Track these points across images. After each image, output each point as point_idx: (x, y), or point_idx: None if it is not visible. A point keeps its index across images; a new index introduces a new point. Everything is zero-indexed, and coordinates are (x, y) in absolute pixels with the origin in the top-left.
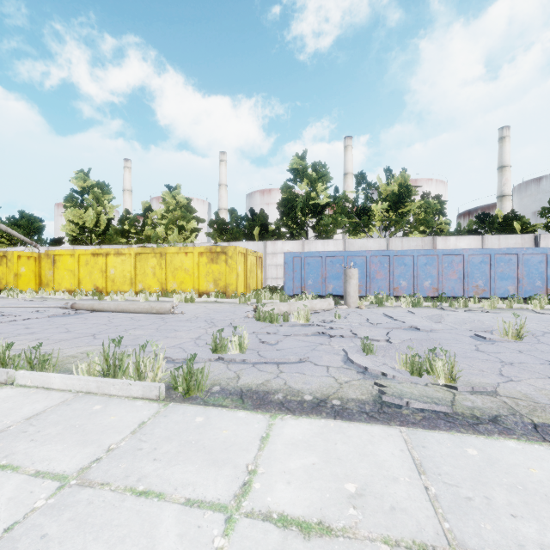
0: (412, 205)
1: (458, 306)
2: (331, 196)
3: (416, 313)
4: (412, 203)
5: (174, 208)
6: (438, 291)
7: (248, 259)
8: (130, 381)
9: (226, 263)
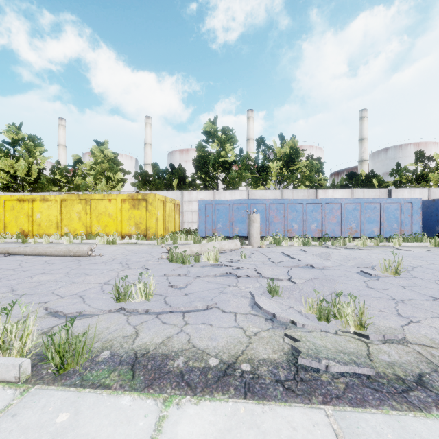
0: (300, 164)
1: (338, 244)
2: (237, 155)
3: (307, 251)
4: (300, 162)
5: (101, 161)
6: (322, 232)
7: (167, 205)
8: None
9: (146, 209)
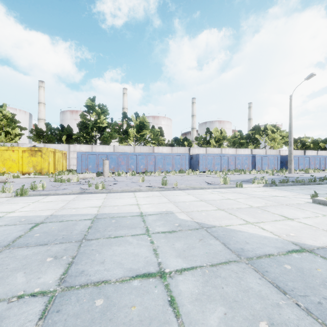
0: (145, 132)
1: (148, 175)
2: (109, 122)
3: (128, 177)
4: (145, 130)
5: (1, 119)
6: (146, 170)
7: (56, 154)
8: (0, 193)
9: (41, 156)
